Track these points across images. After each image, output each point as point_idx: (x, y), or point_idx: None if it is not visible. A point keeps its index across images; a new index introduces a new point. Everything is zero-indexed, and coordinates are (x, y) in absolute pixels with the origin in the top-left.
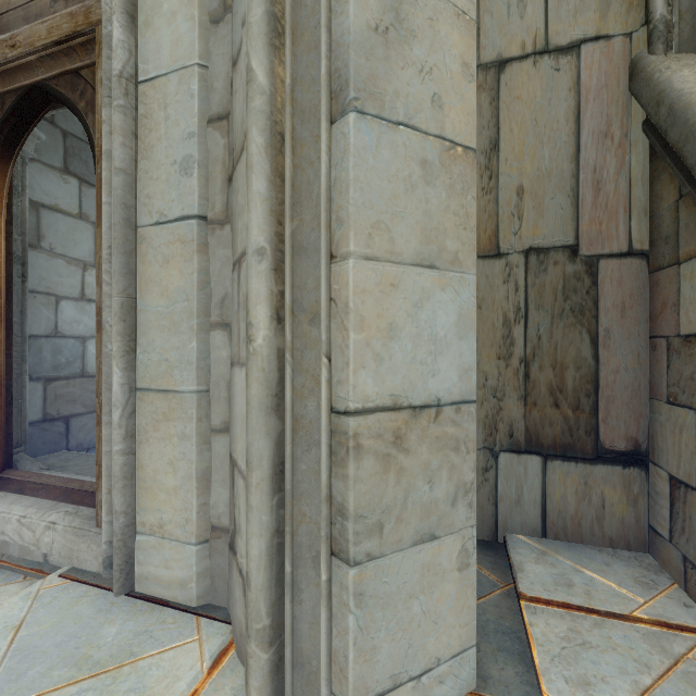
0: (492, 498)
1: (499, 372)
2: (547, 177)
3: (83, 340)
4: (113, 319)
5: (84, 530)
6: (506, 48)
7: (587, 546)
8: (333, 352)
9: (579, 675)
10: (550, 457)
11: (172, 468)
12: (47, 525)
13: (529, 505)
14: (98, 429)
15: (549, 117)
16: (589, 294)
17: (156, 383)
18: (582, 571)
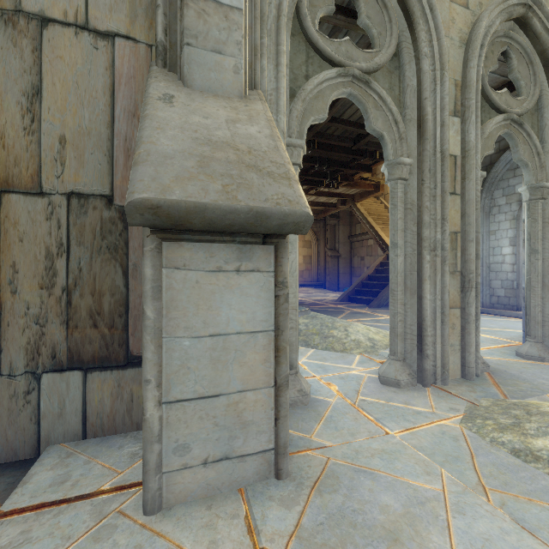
0: (34, 418)
1: (42, 301)
2: (87, 135)
3: None
4: None
5: None
6: (49, 8)
7: (119, 435)
8: None
9: None
10: (90, 370)
11: None
12: None
13: (71, 415)
14: None
15: (89, 85)
16: (122, 236)
17: None
18: (91, 462)
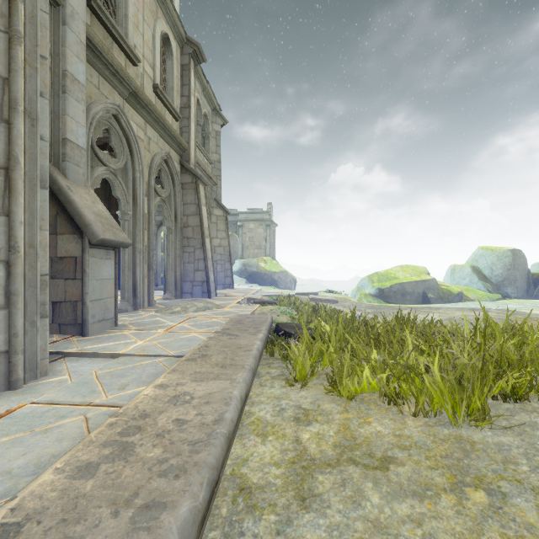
0: None
1: None
2: None
3: None
4: None
5: None
6: None
7: None
8: (40, 257)
9: (64, 348)
10: None
11: None
12: None
13: None
14: None
15: None
16: None
17: None
18: None
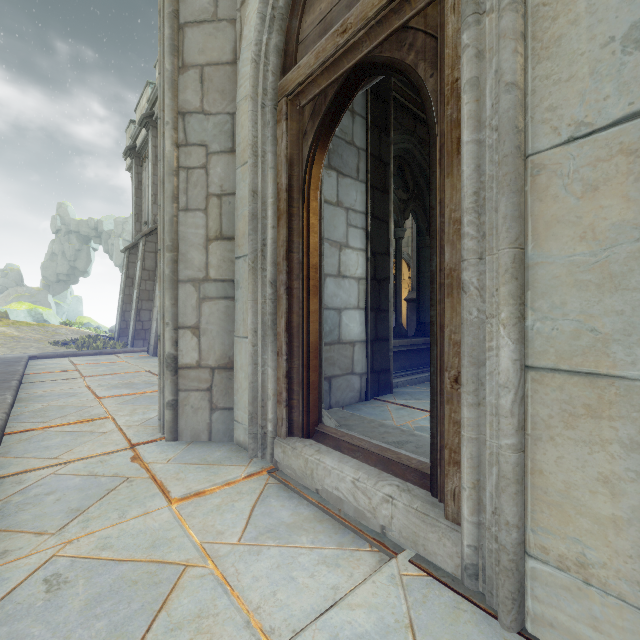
0: None
1: None
2: None
3: (339, 312)
4: (502, 276)
5: (430, 517)
6: None
7: None
8: None
9: None
10: None
11: (606, 487)
12: (384, 497)
13: None
14: (447, 407)
15: None
16: None
17: (568, 361)
18: None
